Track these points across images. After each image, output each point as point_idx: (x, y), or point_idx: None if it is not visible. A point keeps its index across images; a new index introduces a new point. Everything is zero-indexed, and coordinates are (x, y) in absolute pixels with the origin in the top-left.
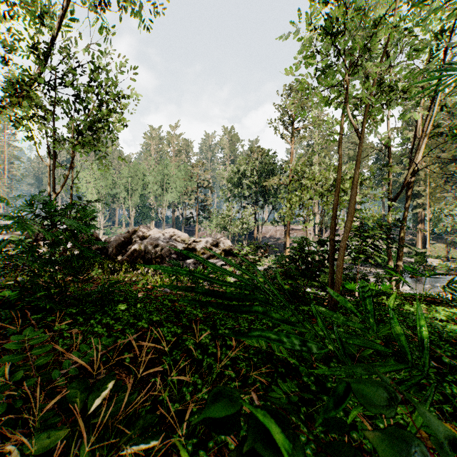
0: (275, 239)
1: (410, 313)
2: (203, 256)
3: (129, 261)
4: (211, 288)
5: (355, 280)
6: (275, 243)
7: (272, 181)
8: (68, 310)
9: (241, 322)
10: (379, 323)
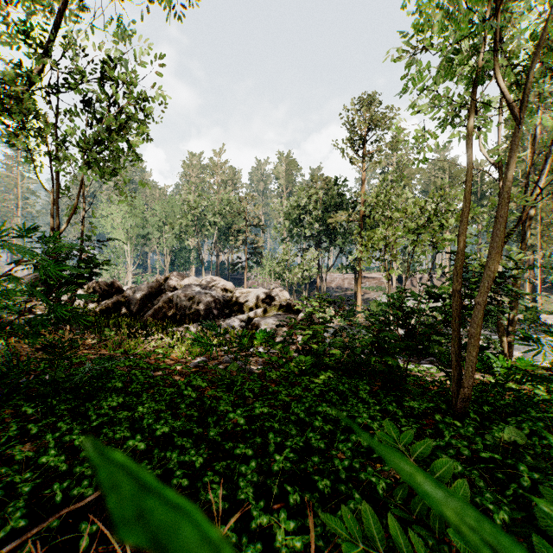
0: (342, 290)
1: None
2: (252, 312)
3: (156, 318)
4: (261, 358)
5: (464, 349)
6: (343, 294)
7: (339, 217)
8: (22, 409)
9: (312, 437)
10: None
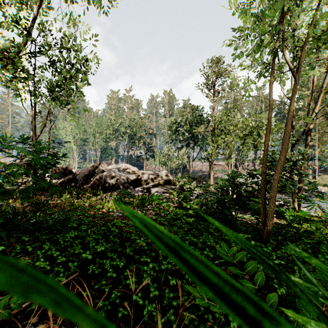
0: (202, 172)
1: None
2: (149, 185)
3: (92, 188)
4: (154, 211)
5: None
6: (202, 174)
7: (200, 129)
8: (22, 238)
9: None
10: (317, 254)
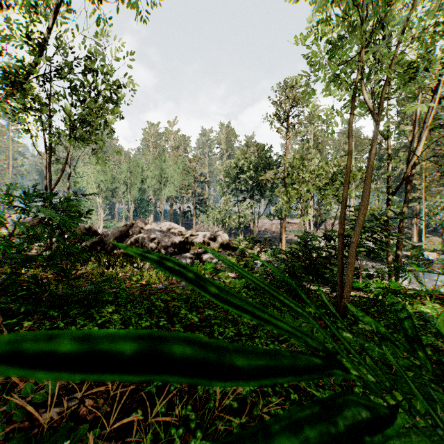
0: (271, 232)
1: (429, 316)
2: (200, 250)
3: (126, 255)
4: None
5: (357, 276)
6: (271, 236)
7: (268, 175)
8: (49, 312)
9: (242, 328)
10: (399, 330)
